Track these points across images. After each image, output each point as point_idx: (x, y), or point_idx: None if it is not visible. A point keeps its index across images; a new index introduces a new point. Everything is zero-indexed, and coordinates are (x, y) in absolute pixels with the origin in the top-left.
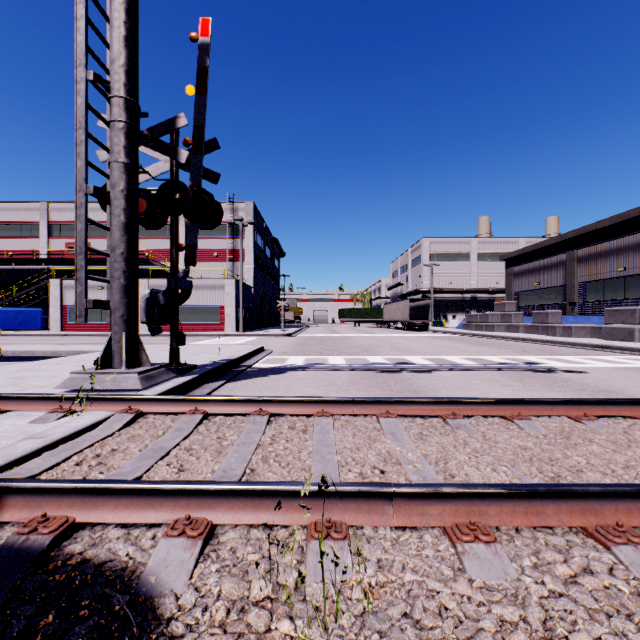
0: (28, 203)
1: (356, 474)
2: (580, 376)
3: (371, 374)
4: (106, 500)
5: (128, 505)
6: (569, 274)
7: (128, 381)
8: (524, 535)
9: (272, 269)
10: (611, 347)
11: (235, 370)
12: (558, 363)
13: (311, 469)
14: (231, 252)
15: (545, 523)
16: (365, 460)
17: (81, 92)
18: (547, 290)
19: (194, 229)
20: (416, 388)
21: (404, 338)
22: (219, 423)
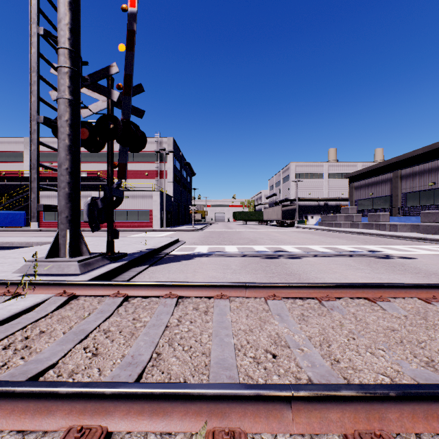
0: (16, 138)
1: (251, 359)
2: (412, 261)
3: (257, 260)
4: (2, 403)
5: (24, 409)
6: (394, 187)
7: (70, 267)
8: None
9: (186, 184)
10: (427, 239)
11: (156, 257)
12: (392, 251)
13: (211, 353)
14: (157, 172)
15: None
16: (258, 343)
17: (34, 44)
18: (378, 198)
19: (125, 152)
20: (291, 271)
21: (278, 232)
22: (136, 304)
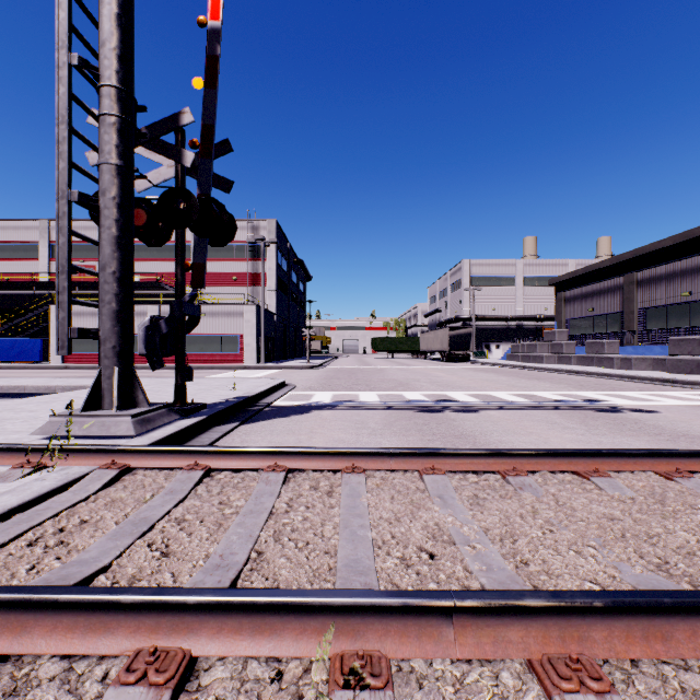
0: (27, 221)
1: (397, 560)
2: (651, 416)
3: (409, 414)
4: (40, 617)
5: (71, 625)
6: (627, 299)
7: (119, 426)
8: (645, 671)
9: (297, 294)
10: (678, 381)
11: (252, 409)
12: (622, 400)
13: (337, 552)
14: (251, 275)
15: (676, 654)
16: (408, 537)
17: (64, 79)
18: (602, 317)
19: (202, 245)
20: (462, 432)
21: (444, 371)
22: (224, 481)
